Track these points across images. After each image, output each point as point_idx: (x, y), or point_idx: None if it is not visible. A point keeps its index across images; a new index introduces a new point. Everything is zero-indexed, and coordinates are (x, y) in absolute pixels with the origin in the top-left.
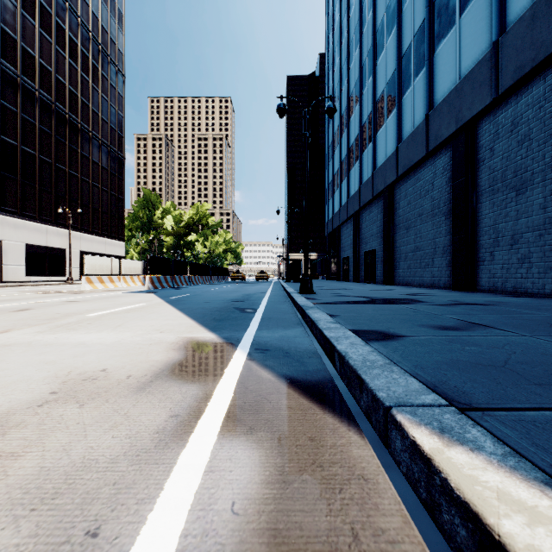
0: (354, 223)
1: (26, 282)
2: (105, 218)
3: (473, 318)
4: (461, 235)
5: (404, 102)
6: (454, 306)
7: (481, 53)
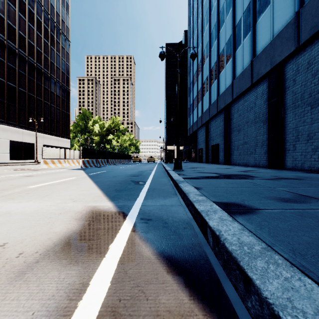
0: (205, 128)
1: (10, 163)
2: (58, 125)
3: (299, 191)
4: (274, 134)
5: (237, 54)
6: (278, 180)
7: (287, 20)
